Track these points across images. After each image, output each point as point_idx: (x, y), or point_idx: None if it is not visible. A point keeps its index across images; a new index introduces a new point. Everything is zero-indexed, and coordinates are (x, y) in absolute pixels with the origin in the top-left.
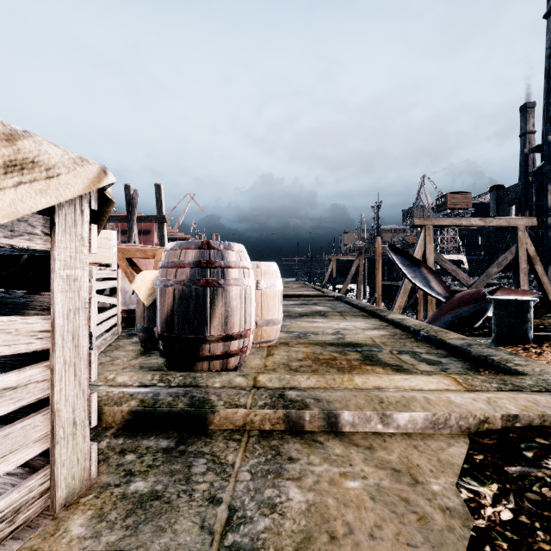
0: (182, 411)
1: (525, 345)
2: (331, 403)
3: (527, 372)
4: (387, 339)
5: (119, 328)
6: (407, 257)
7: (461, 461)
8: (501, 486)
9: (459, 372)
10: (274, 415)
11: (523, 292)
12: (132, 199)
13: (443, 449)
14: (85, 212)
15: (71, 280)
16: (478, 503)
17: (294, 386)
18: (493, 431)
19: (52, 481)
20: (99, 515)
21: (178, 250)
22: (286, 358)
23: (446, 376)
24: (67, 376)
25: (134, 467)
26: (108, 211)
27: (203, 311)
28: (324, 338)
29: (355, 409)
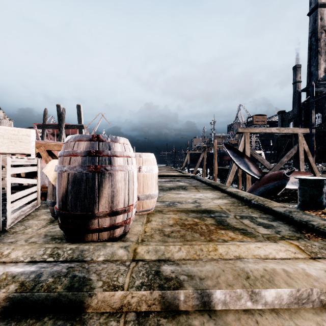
0: (60, 295)
1: (322, 210)
2: (203, 280)
3: None
4: (230, 206)
5: (38, 201)
6: (235, 151)
7: None
8: None
9: (289, 234)
10: (150, 296)
11: (305, 173)
12: (61, 114)
13: None
14: None
15: None
16: None
17: (168, 257)
18: None
19: None
20: None
21: (73, 141)
22: (160, 224)
23: (289, 243)
24: None
25: None
26: None
27: (92, 192)
28: (186, 206)
29: (226, 287)
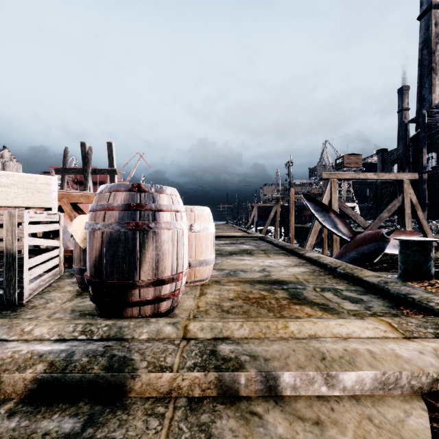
0: (97, 376)
1: (430, 281)
2: (268, 361)
3: None
4: (309, 276)
5: (61, 268)
6: (318, 204)
7: None
8: None
9: (382, 311)
10: (204, 379)
11: (411, 233)
12: (87, 154)
13: (403, 422)
14: None
15: None
16: None
17: (226, 336)
18: None
19: None
20: None
21: (107, 192)
22: (218, 298)
23: (379, 320)
24: None
25: None
26: None
27: (132, 255)
28: (252, 276)
29: (297, 369)
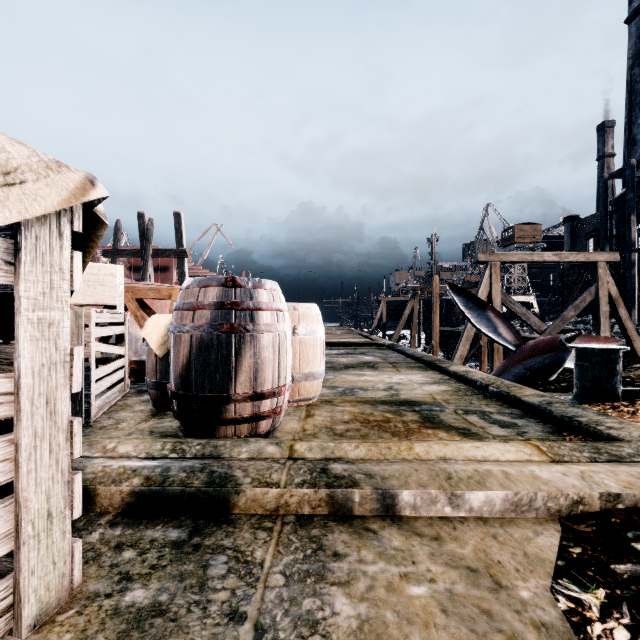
0: (199, 491)
1: (614, 403)
2: (386, 479)
3: (623, 437)
4: (450, 396)
5: (127, 383)
6: (471, 299)
7: (553, 556)
8: (610, 592)
9: (539, 437)
10: (314, 496)
11: (606, 339)
12: (146, 229)
13: (530, 540)
14: (65, 235)
15: (45, 324)
16: (582, 616)
17: (339, 456)
18: (590, 515)
19: (16, 595)
20: (80, 639)
21: (196, 288)
22: (329, 420)
23: (526, 443)
24: (38, 453)
25: (133, 569)
26: (99, 235)
27: (227, 363)
28: (374, 395)
29: (417, 487)
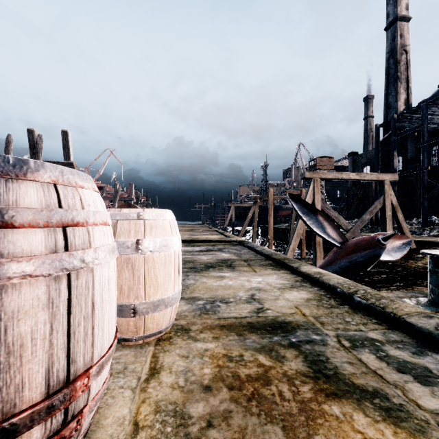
0: None
1: None
2: None
3: None
4: (318, 309)
5: None
6: (305, 205)
7: None
8: None
9: None
10: None
11: (400, 236)
12: (35, 144)
13: None
14: None
15: None
16: None
17: None
18: None
19: None
20: None
21: None
22: (181, 384)
23: None
24: None
25: None
26: None
27: None
28: (238, 312)
29: None
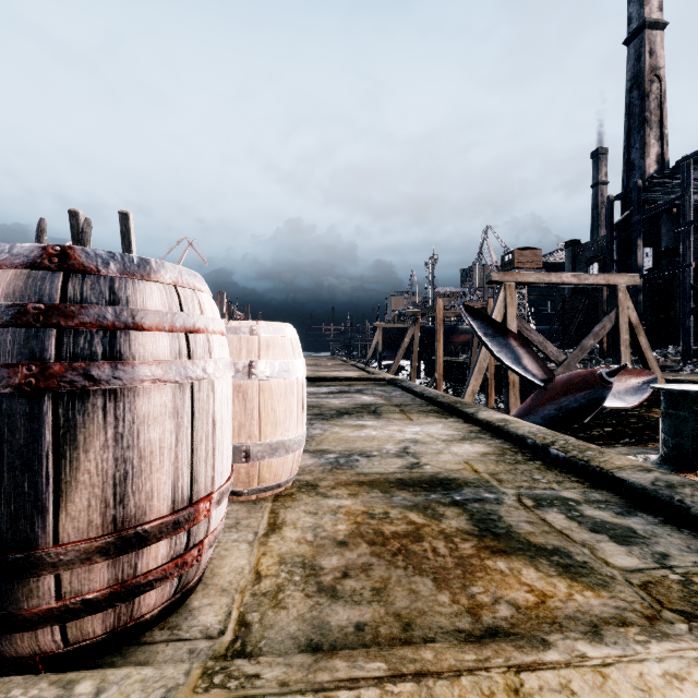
0: None
1: None
2: None
3: None
4: (497, 465)
5: None
6: (490, 324)
7: None
8: None
9: None
10: None
11: (638, 372)
12: (81, 232)
13: None
14: None
15: None
16: None
17: None
18: None
19: None
20: None
21: None
22: (310, 539)
23: None
24: None
25: None
26: None
27: (29, 469)
28: (384, 467)
29: None
